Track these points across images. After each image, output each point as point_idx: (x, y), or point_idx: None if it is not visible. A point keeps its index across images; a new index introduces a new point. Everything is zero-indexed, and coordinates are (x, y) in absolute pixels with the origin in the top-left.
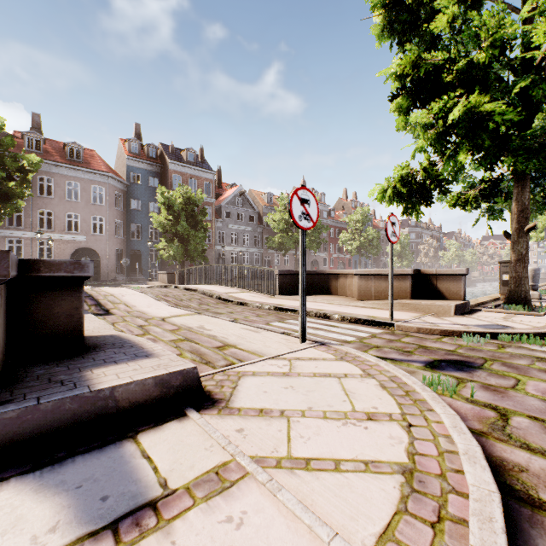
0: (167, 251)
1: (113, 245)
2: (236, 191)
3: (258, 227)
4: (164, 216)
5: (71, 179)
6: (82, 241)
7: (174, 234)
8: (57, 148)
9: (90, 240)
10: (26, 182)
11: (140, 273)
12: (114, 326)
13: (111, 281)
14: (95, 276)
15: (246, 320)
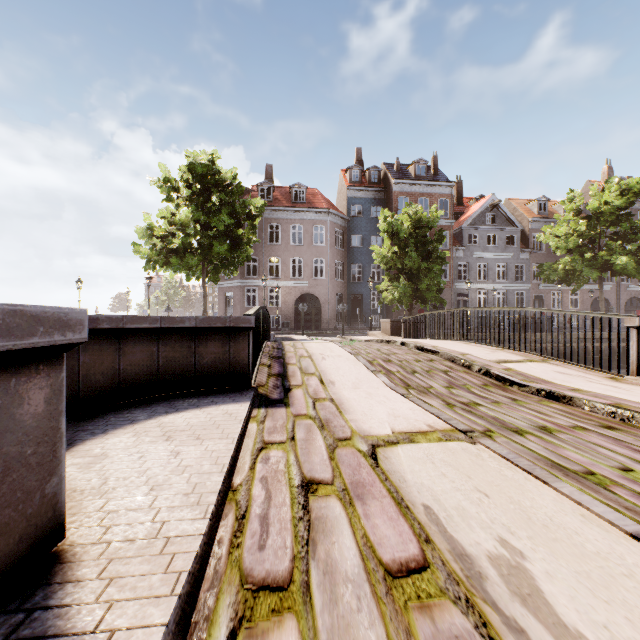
0: (391, 292)
1: (332, 289)
2: (485, 204)
3: (522, 252)
4: (386, 247)
5: (295, 222)
6: (304, 286)
7: (399, 270)
8: (284, 193)
9: (312, 285)
10: (253, 229)
11: (360, 321)
12: (251, 466)
13: (331, 329)
14: (316, 324)
15: None
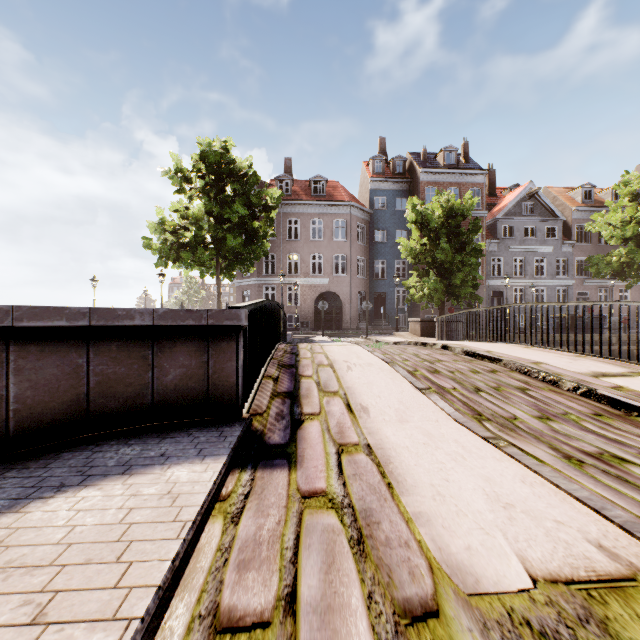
0: (419, 289)
1: (354, 287)
2: (522, 193)
3: (564, 244)
4: (415, 239)
5: (314, 217)
6: (324, 284)
7: (429, 264)
8: (303, 187)
9: (332, 282)
10: (270, 221)
11: (384, 320)
12: None
13: (353, 329)
14: (336, 324)
15: None
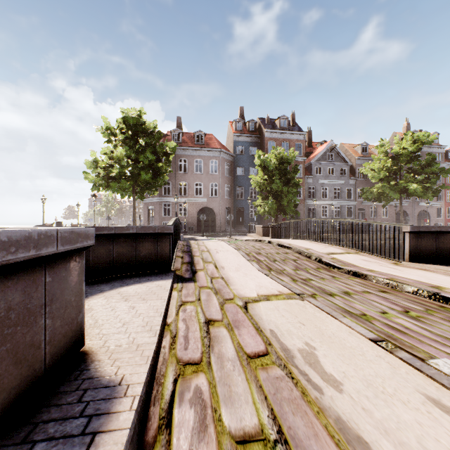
0: (263, 207)
1: (223, 204)
2: (327, 147)
3: (351, 179)
4: (260, 176)
5: (197, 158)
6: (204, 202)
7: (268, 191)
8: (190, 137)
9: (209, 201)
10: (168, 162)
11: (243, 226)
12: (176, 314)
13: (222, 232)
14: (212, 228)
15: (390, 326)
